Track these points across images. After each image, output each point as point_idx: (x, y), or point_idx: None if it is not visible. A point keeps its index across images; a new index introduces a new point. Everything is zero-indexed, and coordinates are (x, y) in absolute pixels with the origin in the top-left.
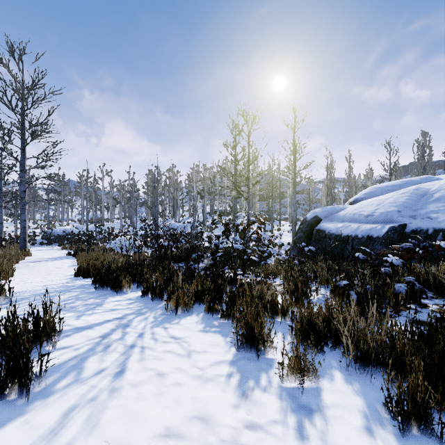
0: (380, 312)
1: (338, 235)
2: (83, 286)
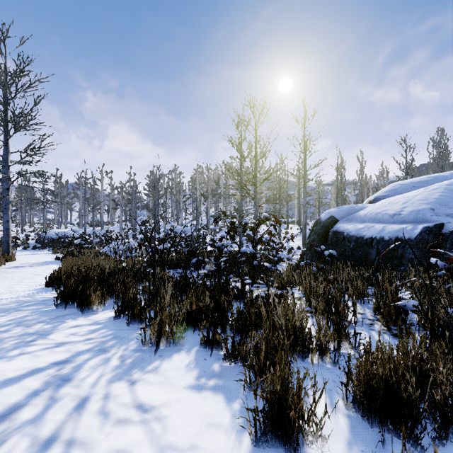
0: None
1: (359, 237)
2: (44, 302)
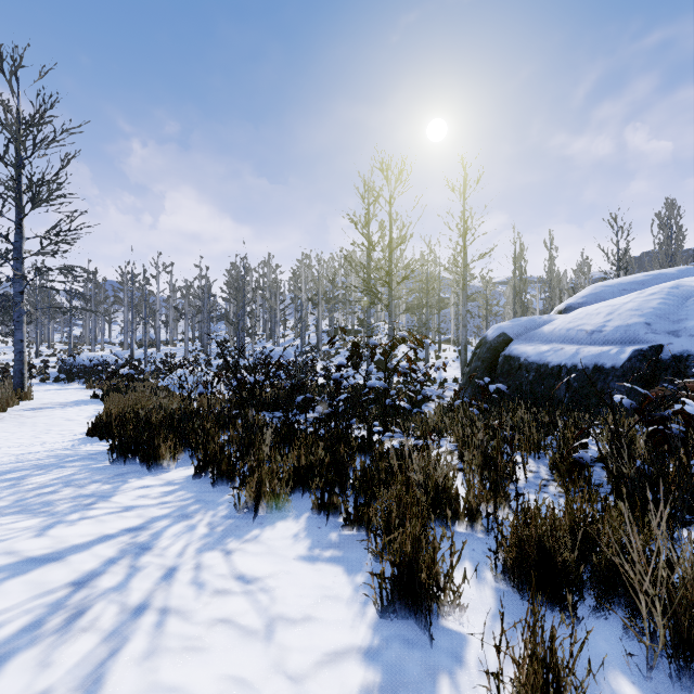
0: (673, 517)
1: (542, 364)
2: (92, 456)
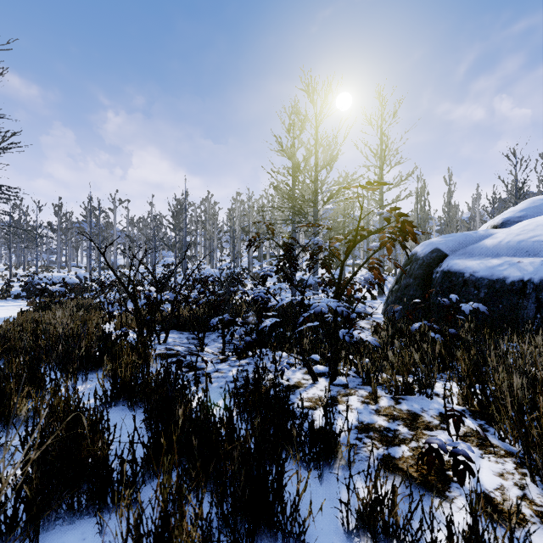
0: None
1: (496, 280)
2: None
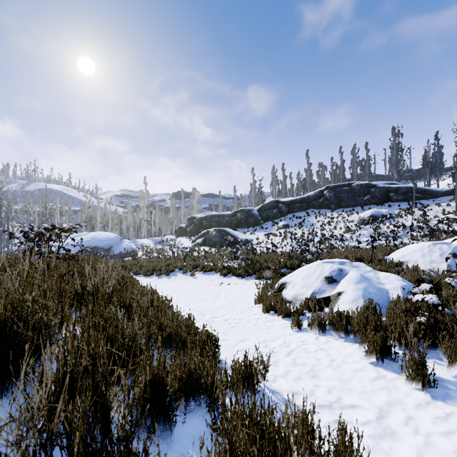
0: None
1: None
2: None
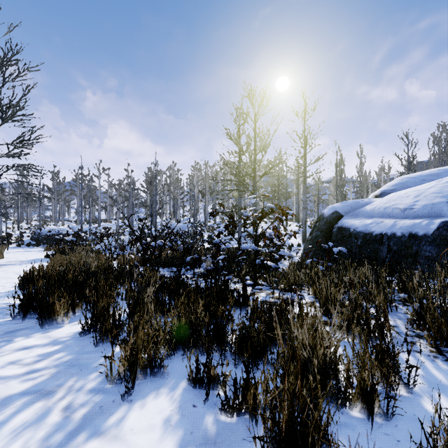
0: None
1: (367, 233)
2: (2, 310)
